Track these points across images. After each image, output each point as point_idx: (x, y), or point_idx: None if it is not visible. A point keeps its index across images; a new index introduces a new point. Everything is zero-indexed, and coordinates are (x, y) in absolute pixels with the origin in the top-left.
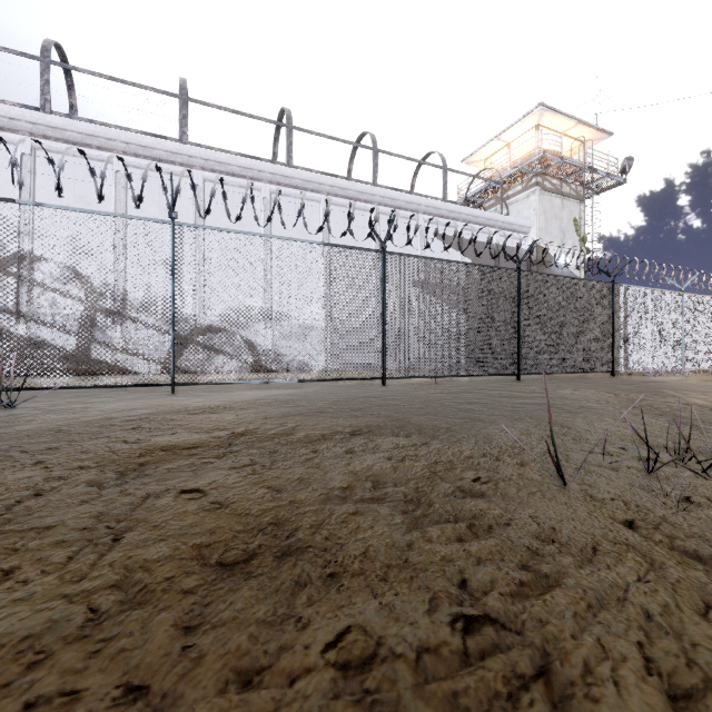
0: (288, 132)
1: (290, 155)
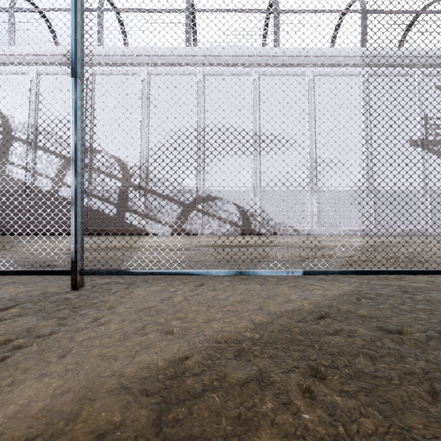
0: (275, 17)
1: (277, 37)
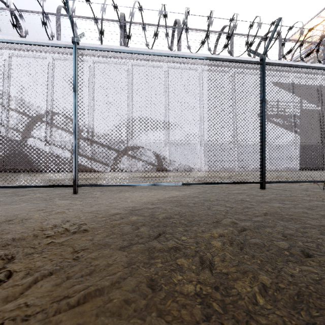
0: (178, 31)
1: (179, 44)
